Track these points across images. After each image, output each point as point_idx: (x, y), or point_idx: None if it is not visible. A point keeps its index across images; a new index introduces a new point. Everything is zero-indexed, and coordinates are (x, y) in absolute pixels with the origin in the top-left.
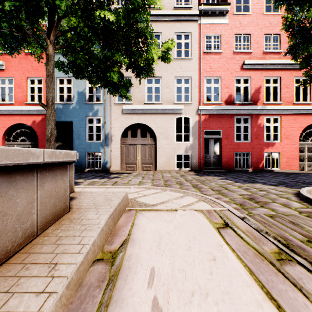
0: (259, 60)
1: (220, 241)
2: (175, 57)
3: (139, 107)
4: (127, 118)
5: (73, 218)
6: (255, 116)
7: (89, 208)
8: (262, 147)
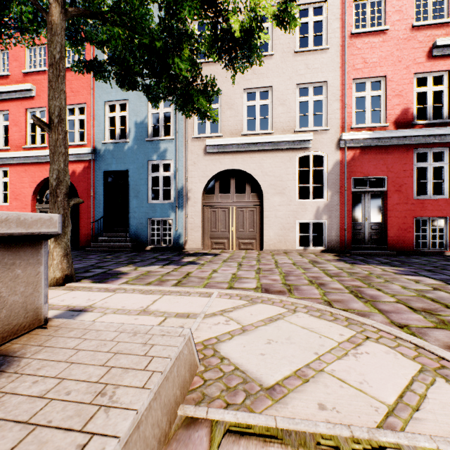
0: None
1: None
2: (297, 49)
3: (232, 141)
4: (214, 161)
5: None
6: None
7: None
8: None
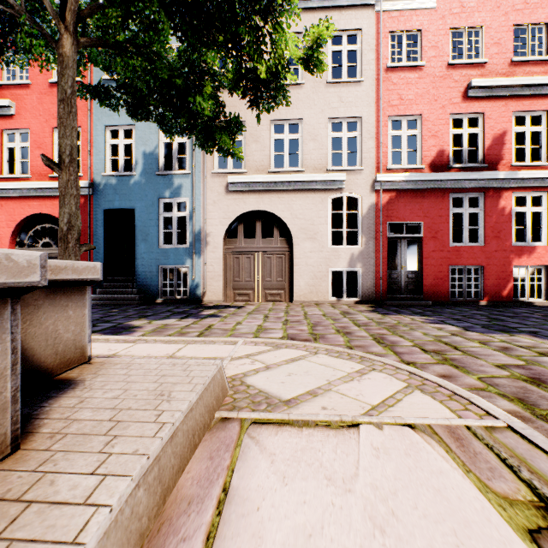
0: (501, 78)
1: None
2: (330, 79)
3: (258, 179)
4: (237, 201)
5: (1, 496)
6: (493, 193)
7: (89, 434)
8: (508, 256)
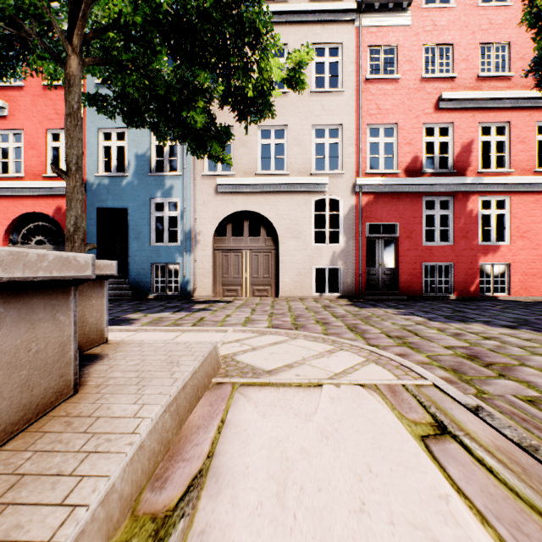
0: (469, 91)
1: (438, 482)
2: (313, 89)
3: (246, 181)
4: (226, 202)
5: (77, 415)
6: (461, 197)
7: (125, 385)
8: (475, 255)
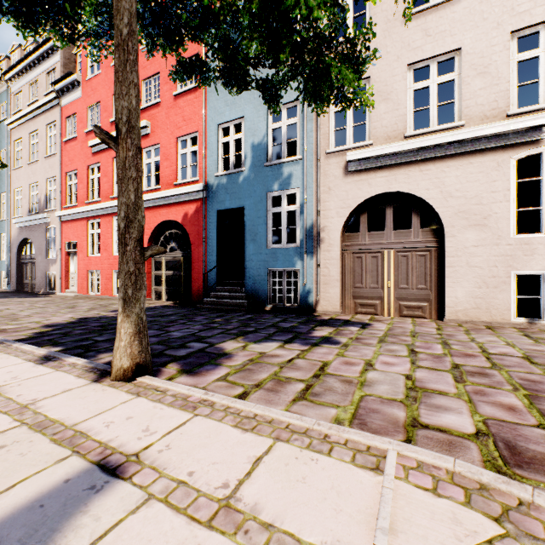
0: None
1: None
2: None
3: (389, 149)
4: (358, 184)
5: None
6: None
7: None
8: None
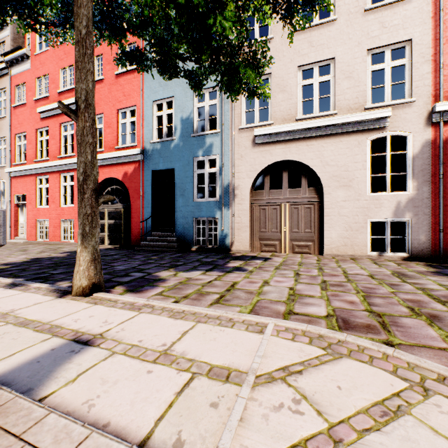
0: None
1: None
2: (368, 6)
3: (285, 128)
4: (263, 153)
5: None
6: None
7: None
8: None
